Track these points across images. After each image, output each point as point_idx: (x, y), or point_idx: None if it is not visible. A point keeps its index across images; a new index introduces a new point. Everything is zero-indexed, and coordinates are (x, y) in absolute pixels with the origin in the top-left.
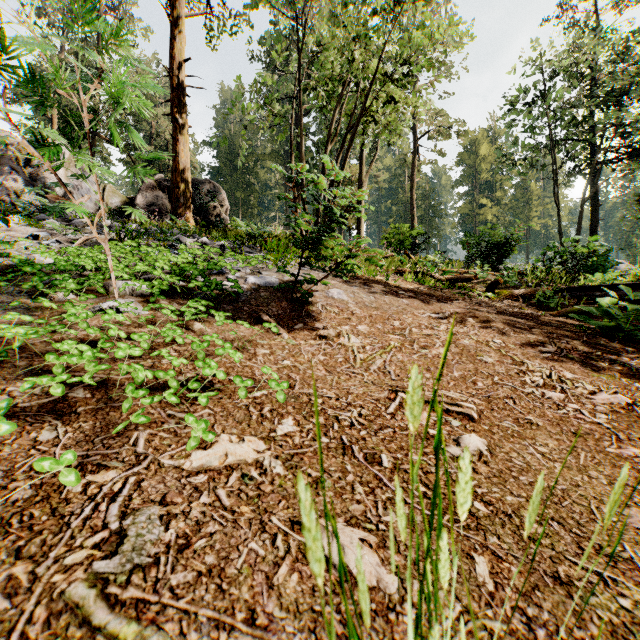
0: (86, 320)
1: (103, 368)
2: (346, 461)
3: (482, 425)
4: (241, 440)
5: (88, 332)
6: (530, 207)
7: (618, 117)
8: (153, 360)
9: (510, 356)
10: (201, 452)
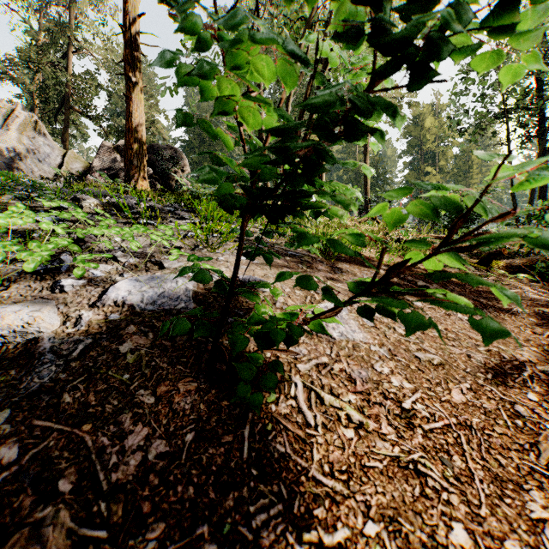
0: None
1: None
2: None
3: None
4: None
5: None
6: (470, 175)
7: None
8: None
9: None
10: None
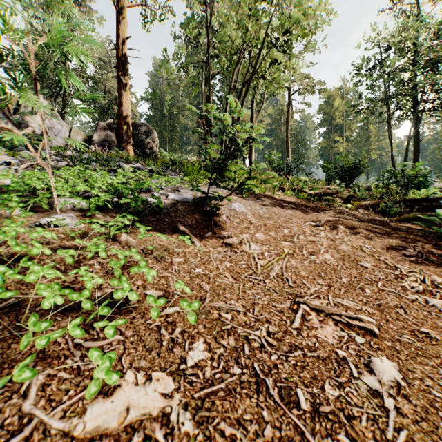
0: (25, 234)
1: (8, 296)
2: (261, 403)
3: (384, 341)
4: (148, 379)
5: (14, 250)
6: (369, 142)
7: (433, 78)
8: (76, 274)
9: (383, 261)
10: (98, 407)
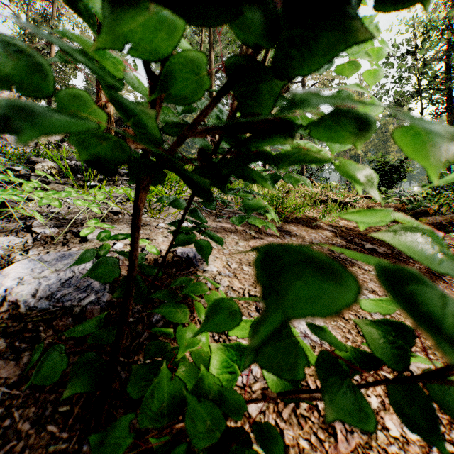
0: None
1: None
2: None
3: None
4: None
5: None
6: (388, 144)
7: None
8: None
9: None
10: None
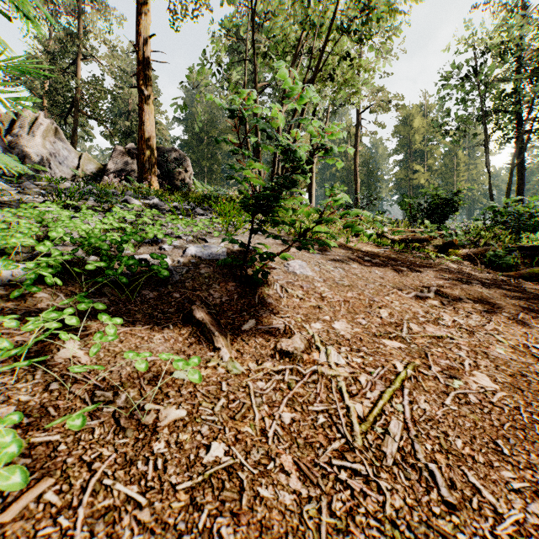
0: None
1: None
2: None
3: None
4: None
5: None
6: (457, 172)
7: None
8: None
9: None
10: None
